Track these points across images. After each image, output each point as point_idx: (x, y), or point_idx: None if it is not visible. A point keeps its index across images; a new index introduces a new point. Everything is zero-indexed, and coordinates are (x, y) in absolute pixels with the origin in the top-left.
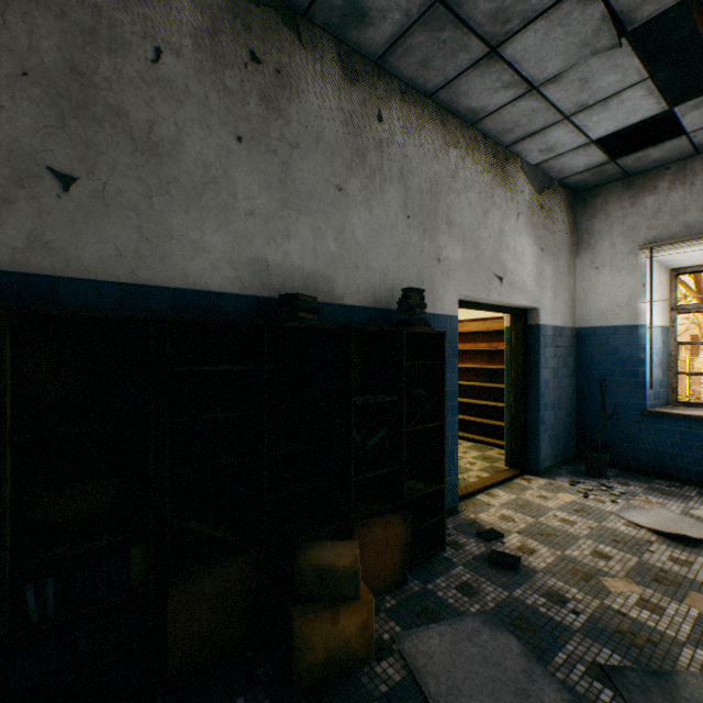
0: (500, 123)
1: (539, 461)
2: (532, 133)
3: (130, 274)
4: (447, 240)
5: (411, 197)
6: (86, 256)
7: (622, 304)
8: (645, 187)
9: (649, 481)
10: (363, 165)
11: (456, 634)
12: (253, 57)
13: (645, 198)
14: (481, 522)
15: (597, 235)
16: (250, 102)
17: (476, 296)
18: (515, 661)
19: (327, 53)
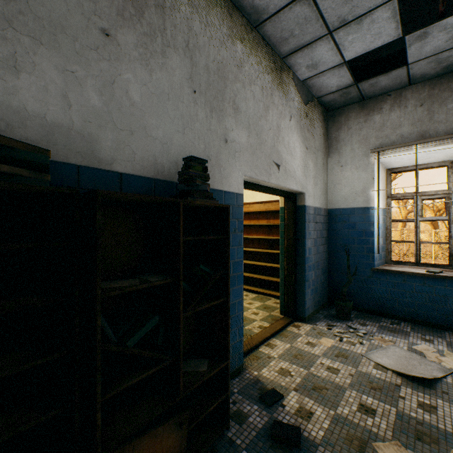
0: (278, 30)
1: (305, 311)
2: (303, 46)
3: None
4: (234, 123)
5: (198, 72)
6: None
7: (359, 192)
8: (374, 108)
9: (378, 320)
10: (139, 18)
11: None
12: None
13: (374, 116)
14: (263, 380)
15: (342, 142)
16: None
17: (259, 177)
18: None
19: None
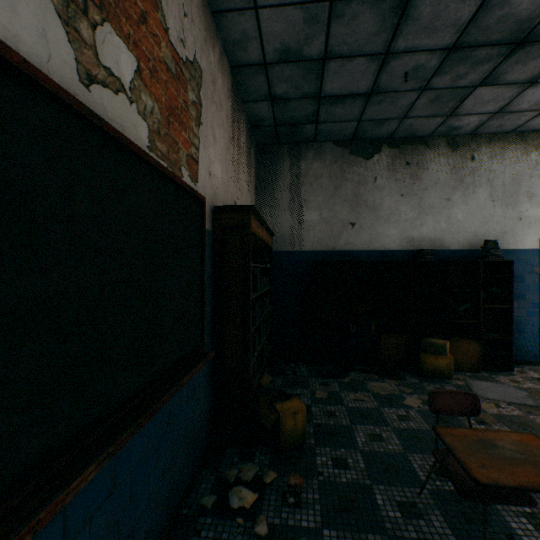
0: None
1: None
2: None
3: (368, 247)
4: (527, 206)
5: (495, 190)
6: (357, 244)
7: None
8: None
9: None
10: (461, 185)
11: (495, 385)
12: (406, 164)
13: None
14: None
15: None
16: (406, 180)
17: None
18: (520, 395)
19: (440, 144)
